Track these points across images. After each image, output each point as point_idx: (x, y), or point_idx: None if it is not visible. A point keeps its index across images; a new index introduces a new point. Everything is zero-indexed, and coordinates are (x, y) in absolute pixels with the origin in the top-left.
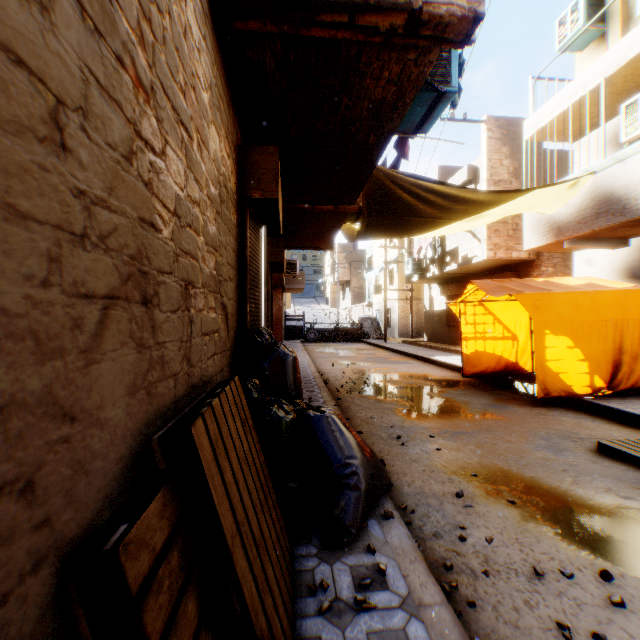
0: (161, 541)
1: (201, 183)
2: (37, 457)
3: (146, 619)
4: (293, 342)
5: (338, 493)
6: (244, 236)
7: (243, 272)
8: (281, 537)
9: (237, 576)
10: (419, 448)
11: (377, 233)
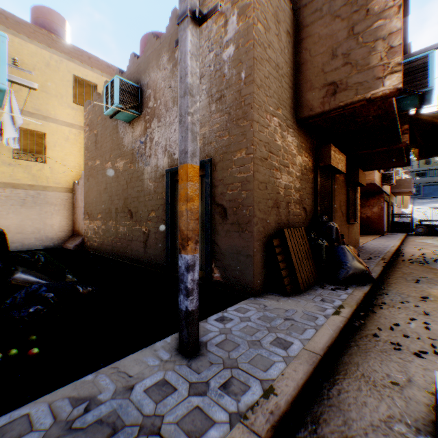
0: (278, 244)
1: (293, 176)
2: (264, 225)
3: (276, 249)
4: (396, 234)
5: (338, 269)
6: (317, 181)
7: (316, 195)
8: (313, 271)
9: (291, 256)
10: (426, 286)
11: (437, 152)
